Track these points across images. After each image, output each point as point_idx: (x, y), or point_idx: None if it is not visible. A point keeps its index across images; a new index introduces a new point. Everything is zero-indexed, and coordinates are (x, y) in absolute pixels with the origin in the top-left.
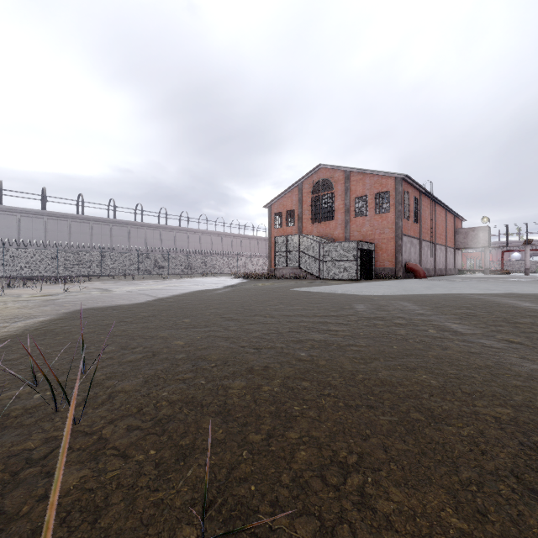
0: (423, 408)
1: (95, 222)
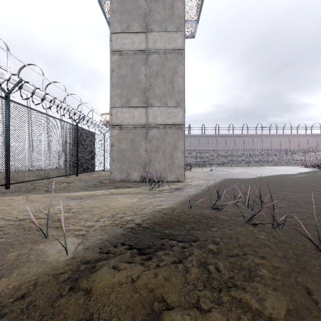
0: None
1: (209, 137)
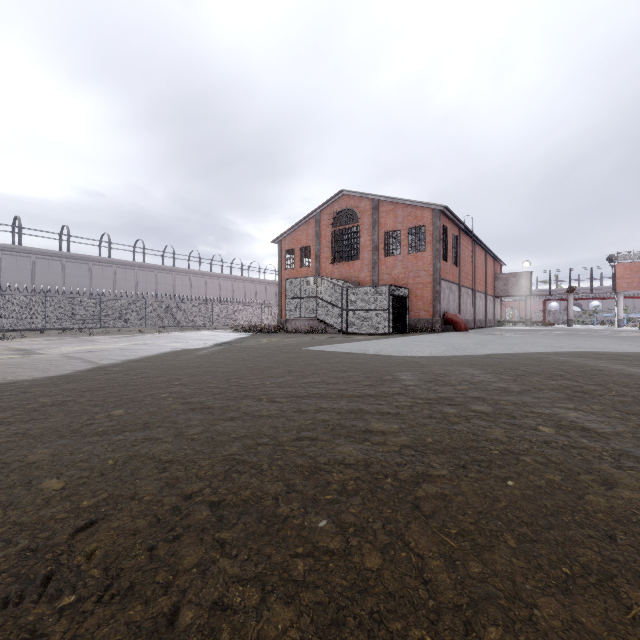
0: None
1: (39, 256)
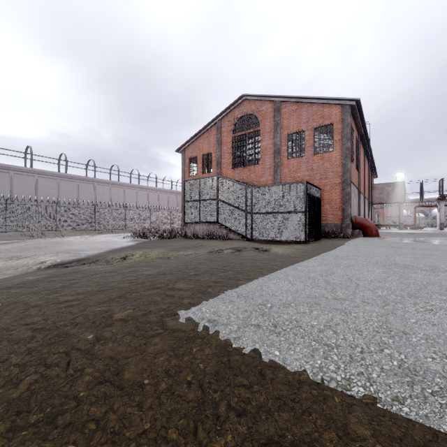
0: None
1: None
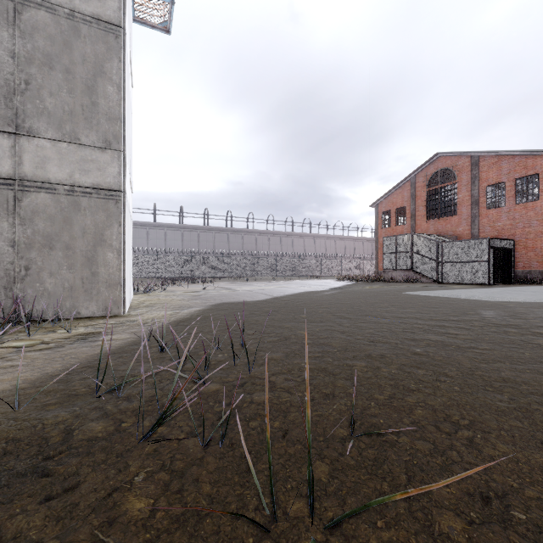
0: None
1: (217, 231)
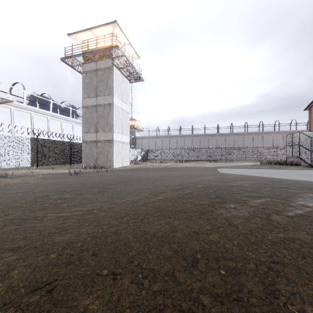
0: (102, 177)
1: (209, 136)
